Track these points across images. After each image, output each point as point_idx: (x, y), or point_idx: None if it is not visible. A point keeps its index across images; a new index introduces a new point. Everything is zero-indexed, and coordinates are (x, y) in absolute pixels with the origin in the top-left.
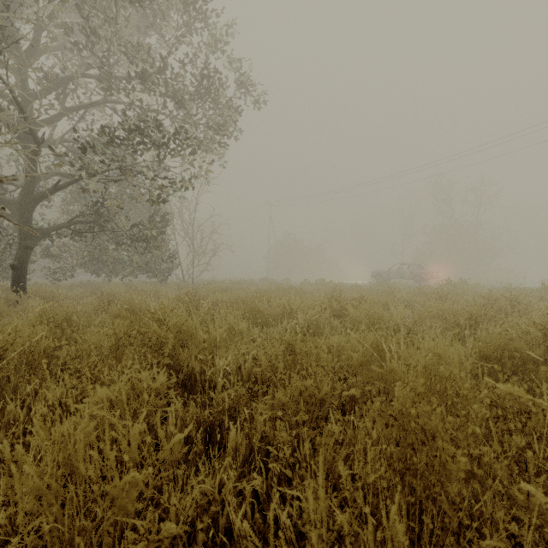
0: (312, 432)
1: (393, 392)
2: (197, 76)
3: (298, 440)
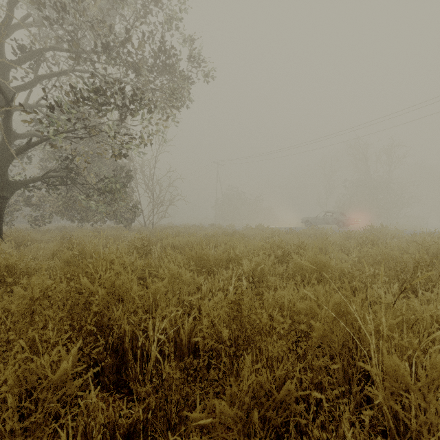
0: None
1: (395, 405)
2: (153, 49)
3: None
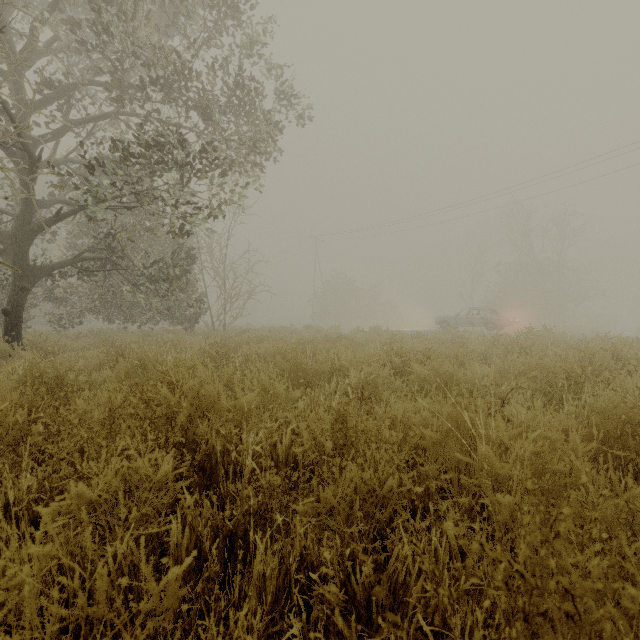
0: (371, 545)
1: (486, 491)
2: (228, 83)
3: (353, 561)
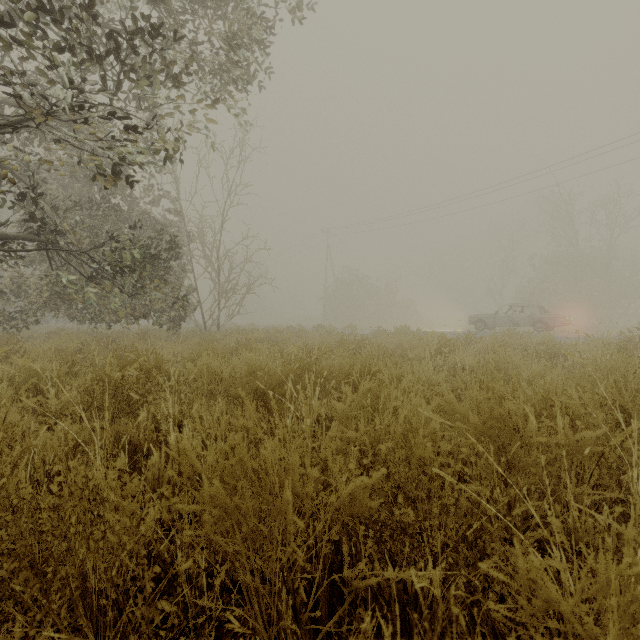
0: None
1: None
2: None
3: None
